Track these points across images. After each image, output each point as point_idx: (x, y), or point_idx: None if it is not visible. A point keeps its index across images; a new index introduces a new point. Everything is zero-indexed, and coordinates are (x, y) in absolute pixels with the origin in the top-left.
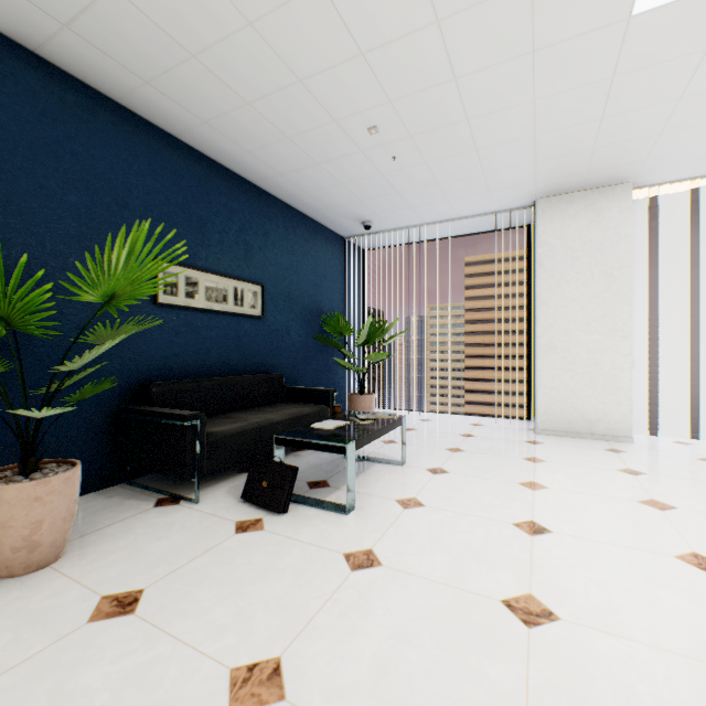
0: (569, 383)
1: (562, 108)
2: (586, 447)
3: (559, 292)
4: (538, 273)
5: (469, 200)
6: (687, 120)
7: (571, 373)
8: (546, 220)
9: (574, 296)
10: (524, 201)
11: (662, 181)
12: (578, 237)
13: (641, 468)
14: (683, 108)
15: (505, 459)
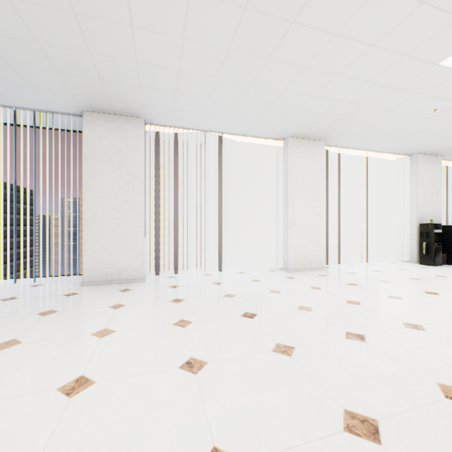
0: (107, 246)
1: (47, 24)
2: (109, 291)
3: (100, 182)
4: (85, 166)
5: (16, 90)
6: (151, 83)
7: (108, 239)
8: (91, 128)
9: (110, 186)
10: (74, 109)
11: (161, 124)
12: (113, 146)
13: (128, 301)
14: (144, 71)
15: (17, 318)
